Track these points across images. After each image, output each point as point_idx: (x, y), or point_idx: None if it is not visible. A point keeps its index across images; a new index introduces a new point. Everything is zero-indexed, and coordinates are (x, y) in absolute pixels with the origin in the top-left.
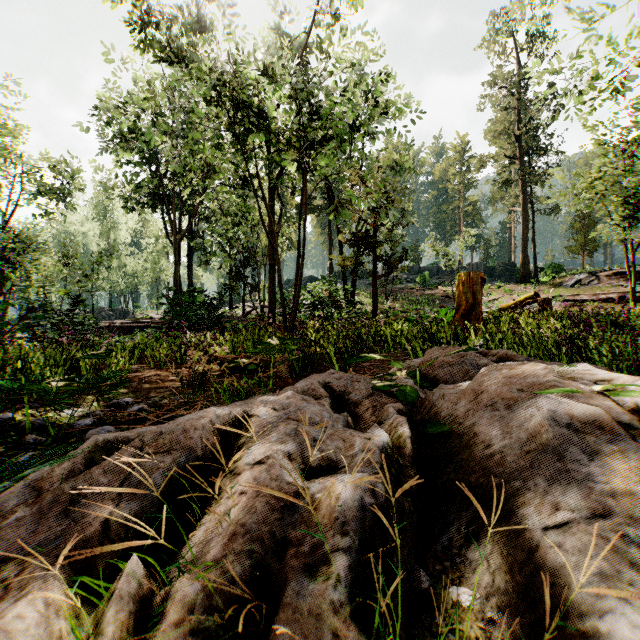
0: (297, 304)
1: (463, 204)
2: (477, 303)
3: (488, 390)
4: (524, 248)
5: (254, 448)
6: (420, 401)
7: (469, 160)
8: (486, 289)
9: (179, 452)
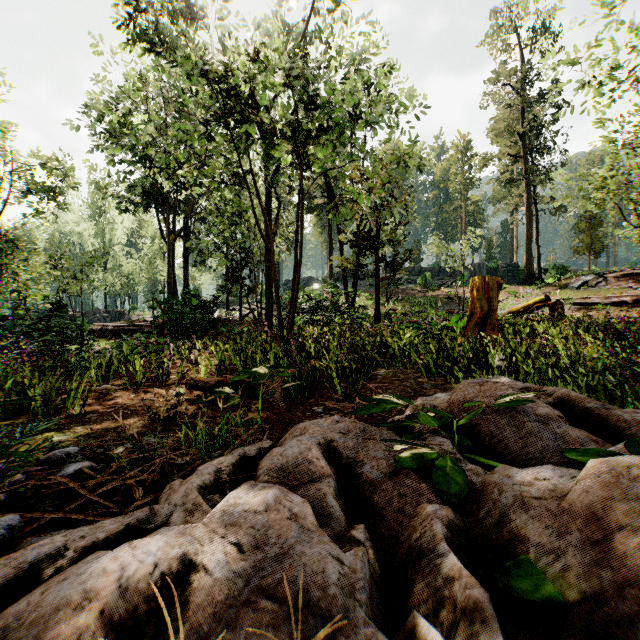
0: (294, 311)
1: (465, 204)
2: (493, 311)
3: (630, 524)
4: (528, 248)
5: None
6: (472, 490)
7: (471, 159)
8: None
9: None
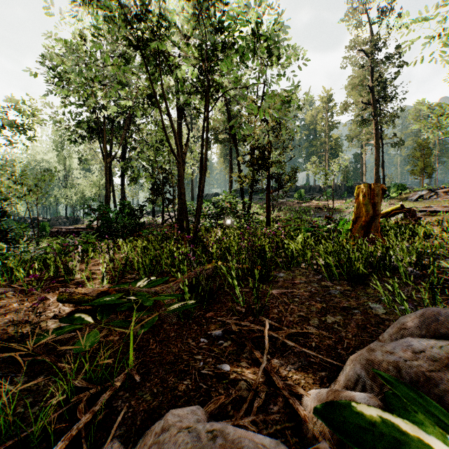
0: (199, 215)
1: (328, 140)
2: (377, 214)
3: None
4: (377, 171)
5: None
6: None
7: (332, 108)
8: (349, 202)
9: None
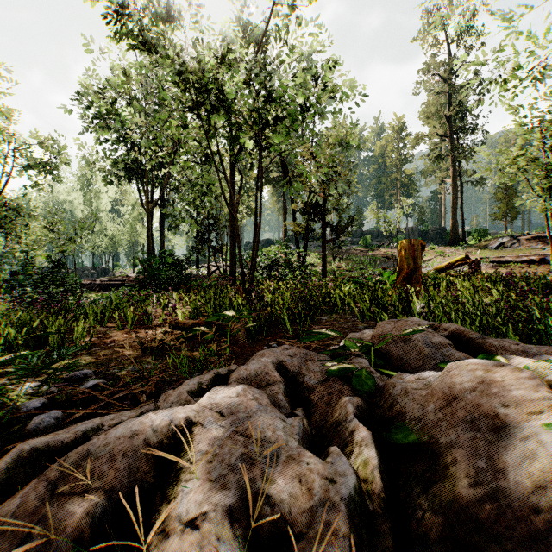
0: (254, 268)
1: (400, 176)
2: (417, 267)
3: (462, 396)
4: (454, 215)
5: (190, 487)
6: (378, 389)
7: (405, 138)
8: None
9: (98, 494)
